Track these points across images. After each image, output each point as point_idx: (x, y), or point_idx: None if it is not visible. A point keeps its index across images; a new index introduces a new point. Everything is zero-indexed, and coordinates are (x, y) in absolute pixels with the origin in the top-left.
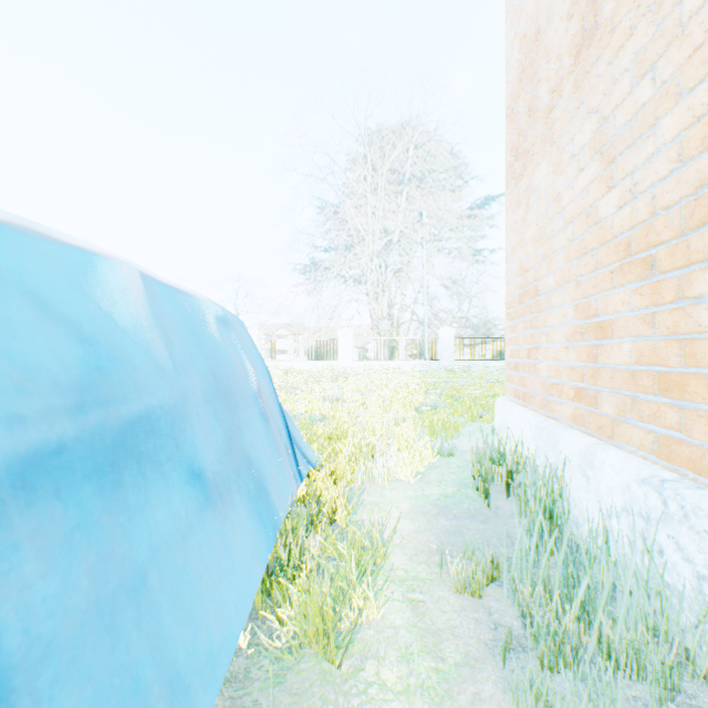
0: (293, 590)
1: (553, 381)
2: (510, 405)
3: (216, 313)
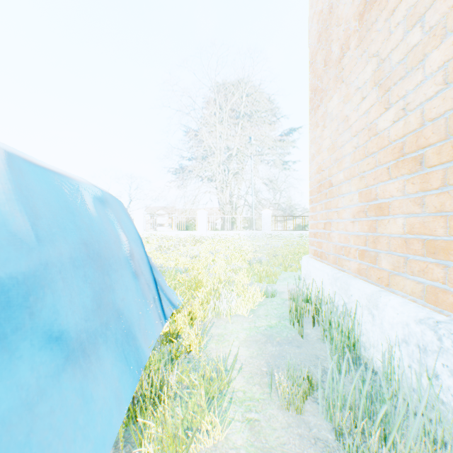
0: (151, 425)
1: (343, 244)
2: (313, 261)
3: (94, 194)
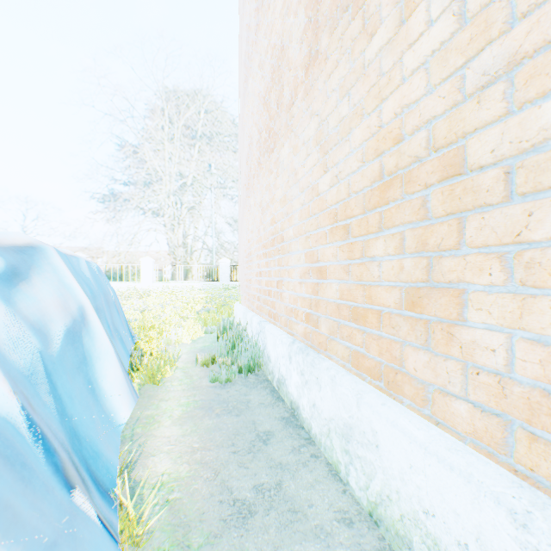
0: (141, 367)
1: (253, 293)
2: (239, 305)
3: (97, 267)
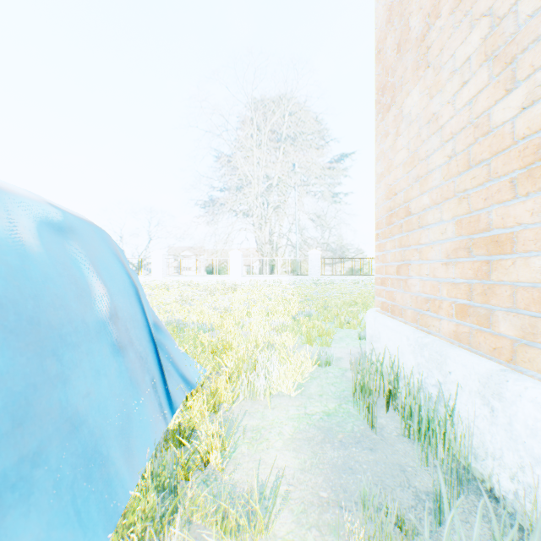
0: None
1: (427, 296)
2: (383, 318)
3: (42, 216)
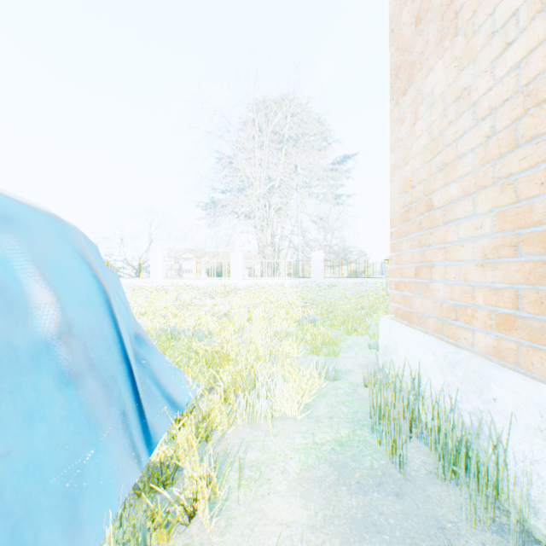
0: None
1: (455, 303)
2: (399, 326)
3: None
